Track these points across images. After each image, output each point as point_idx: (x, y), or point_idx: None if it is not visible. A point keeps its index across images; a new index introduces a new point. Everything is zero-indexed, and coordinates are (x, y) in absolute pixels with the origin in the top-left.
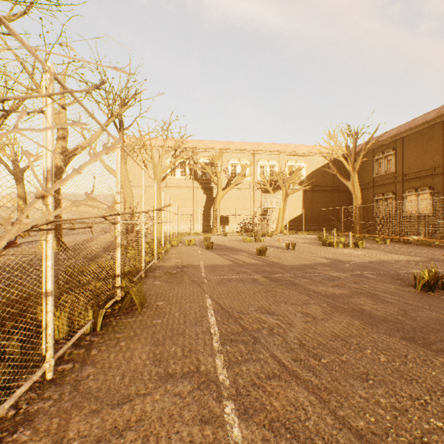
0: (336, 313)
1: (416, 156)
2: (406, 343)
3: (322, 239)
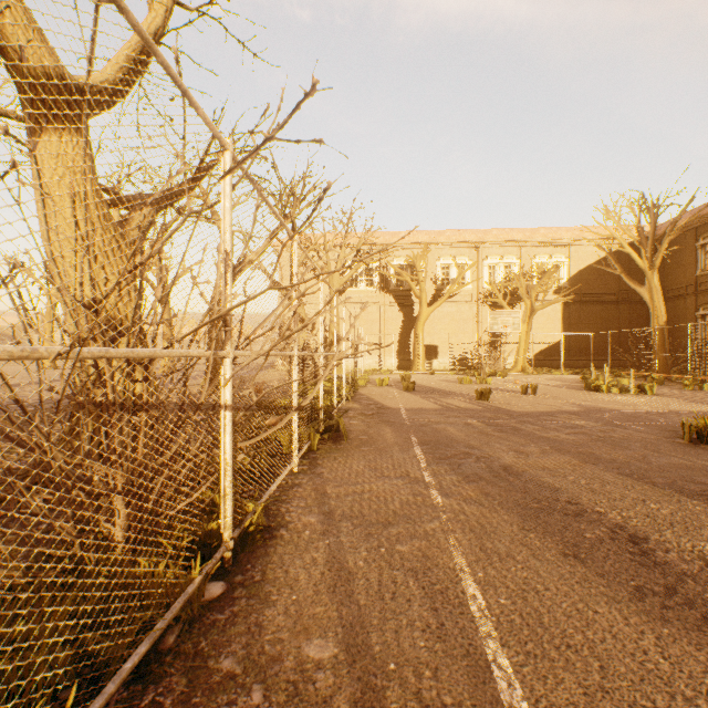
0: (555, 454)
1: None
2: (618, 476)
3: (588, 381)
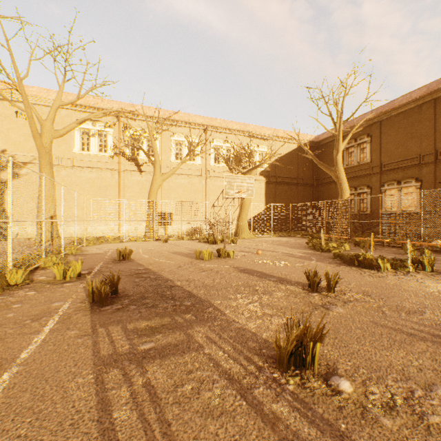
0: None
1: (398, 143)
2: None
3: (321, 248)
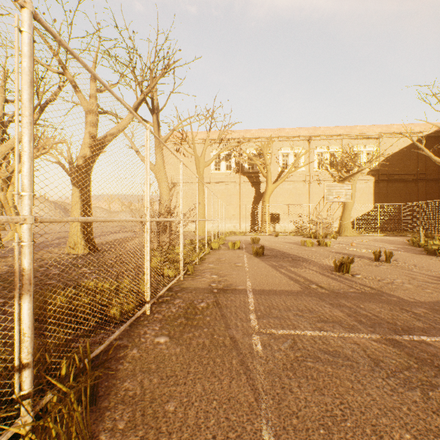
0: None
1: None
2: None
3: (418, 244)
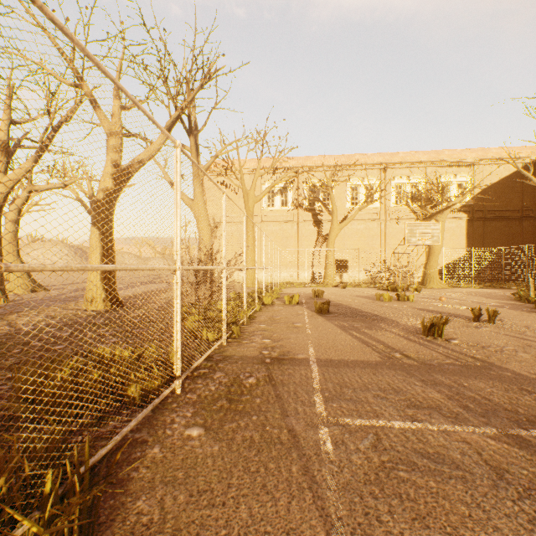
0: None
1: None
2: None
3: (527, 299)
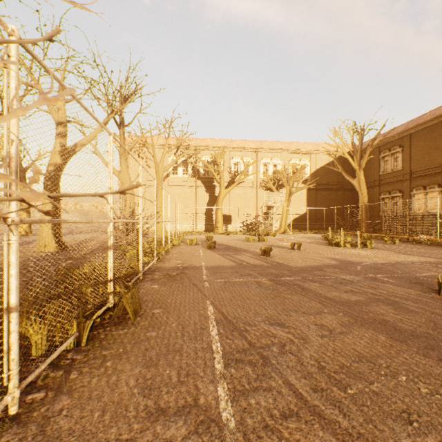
0: (355, 325)
1: (424, 153)
2: None
3: (327, 239)
